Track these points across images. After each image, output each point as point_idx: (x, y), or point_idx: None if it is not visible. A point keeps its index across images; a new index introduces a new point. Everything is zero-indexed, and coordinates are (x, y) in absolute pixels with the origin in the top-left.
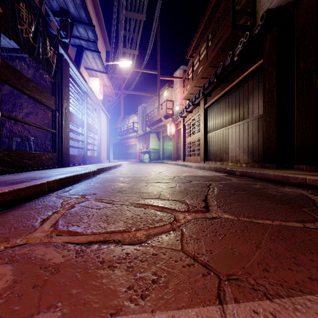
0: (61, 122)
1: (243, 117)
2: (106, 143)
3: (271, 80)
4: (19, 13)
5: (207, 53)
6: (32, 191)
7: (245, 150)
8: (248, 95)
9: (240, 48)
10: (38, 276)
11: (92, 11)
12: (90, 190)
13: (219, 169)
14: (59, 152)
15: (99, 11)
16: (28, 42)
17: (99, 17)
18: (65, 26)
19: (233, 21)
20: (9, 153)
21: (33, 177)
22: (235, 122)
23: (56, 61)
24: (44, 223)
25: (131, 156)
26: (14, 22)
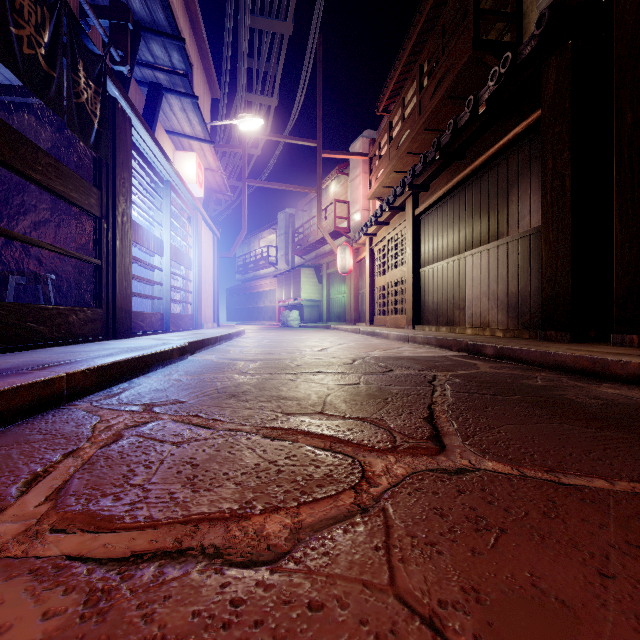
0: (114, 243)
1: (497, 233)
2: (211, 289)
3: (560, 153)
4: None
5: (420, 102)
6: (26, 397)
7: (502, 303)
8: (508, 186)
9: (492, 88)
10: None
11: (182, 14)
12: (167, 391)
13: (448, 343)
14: (109, 306)
15: (196, 14)
16: (34, 66)
17: (196, 28)
18: (122, 37)
19: (476, 33)
20: None
21: (39, 362)
22: (479, 244)
23: (102, 112)
24: (32, 488)
25: (263, 315)
26: None
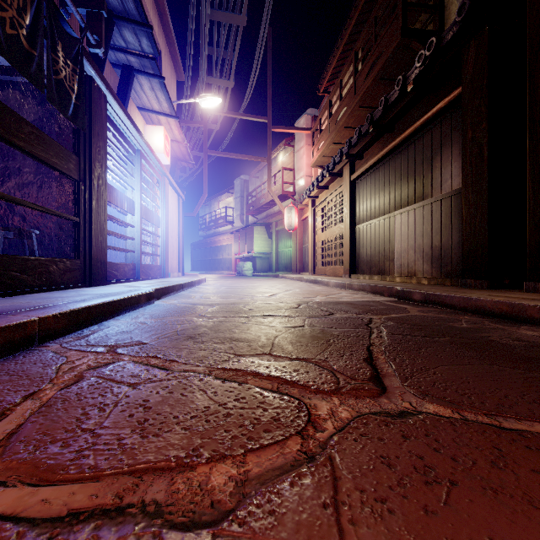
0: (90, 203)
1: (423, 195)
2: (177, 243)
3: (478, 124)
4: None
5: (355, 83)
6: None
7: (427, 255)
8: (432, 154)
9: (418, 69)
10: None
11: (152, 7)
12: (132, 333)
13: (381, 289)
14: (86, 258)
15: (163, 8)
16: (16, 44)
17: (164, 20)
18: (97, 24)
19: (404, 23)
20: None
21: (17, 307)
22: (407, 204)
23: (79, 88)
24: None
25: (222, 266)
26: None
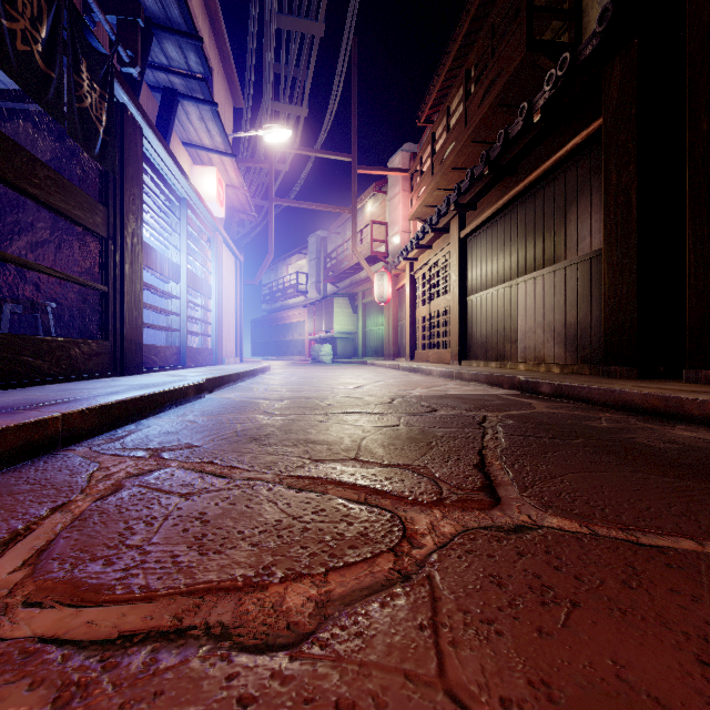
0: (122, 267)
1: (554, 257)
2: (233, 320)
3: (625, 165)
4: None
5: (466, 111)
6: (13, 441)
7: (559, 335)
8: (566, 204)
9: (548, 93)
10: None
11: (201, 12)
12: (179, 434)
13: (499, 380)
14: (117, 338)
15: (216, 13)
16: (29, 64)
17: (216, 28)
18: (131, 35)
19: (530, 33)
20: None
21: (33, 401)
22: (533, 269)
23: (108, 118)
24: (9, 549)
25: (292, 349)
26: None
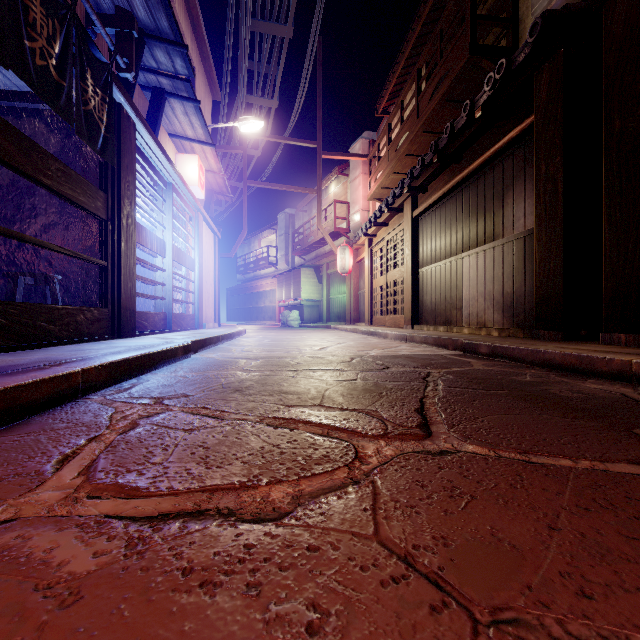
0: (119, 245)
1: (493, 235)
2: (212, 289)
3: (552, 157)
4: (27, 14)
5: (418, 105)
6: (47, 390)
7: (497, 303)
8: (504, 189)
9: (488, 93)
10: (25, 612)
11: (184, 18)
12: (175, 386)
13: (445, 342)
14: (115, 306)
15: (197, 18)
16: (46, 76)
17: (197, 32)
18: (127, 45)
19: (473, 39)
20: (6, 309)
21: (54, 359)
22: (476, 245)
23: (108, 118)
24: (65, 465)
25: (264, 315)
26: (15, 32)
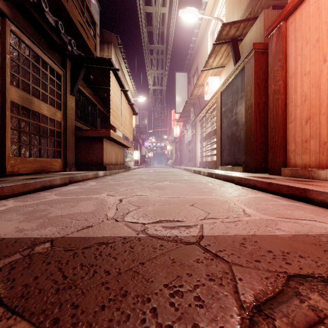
0: None
1: None
2: None
3: None
4: None
5: None
6: None
7: None
8: None
9: None
10: None
11: None
12: None
13: None
14: None
15: None
16: None
17: None
18: None
19: None
20: None
21: None
22: None
23: None
24: None
25: None
26: None
